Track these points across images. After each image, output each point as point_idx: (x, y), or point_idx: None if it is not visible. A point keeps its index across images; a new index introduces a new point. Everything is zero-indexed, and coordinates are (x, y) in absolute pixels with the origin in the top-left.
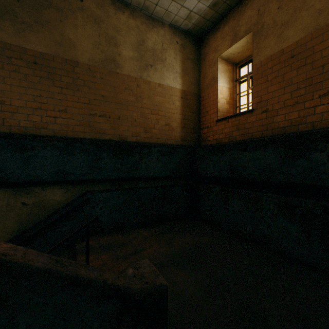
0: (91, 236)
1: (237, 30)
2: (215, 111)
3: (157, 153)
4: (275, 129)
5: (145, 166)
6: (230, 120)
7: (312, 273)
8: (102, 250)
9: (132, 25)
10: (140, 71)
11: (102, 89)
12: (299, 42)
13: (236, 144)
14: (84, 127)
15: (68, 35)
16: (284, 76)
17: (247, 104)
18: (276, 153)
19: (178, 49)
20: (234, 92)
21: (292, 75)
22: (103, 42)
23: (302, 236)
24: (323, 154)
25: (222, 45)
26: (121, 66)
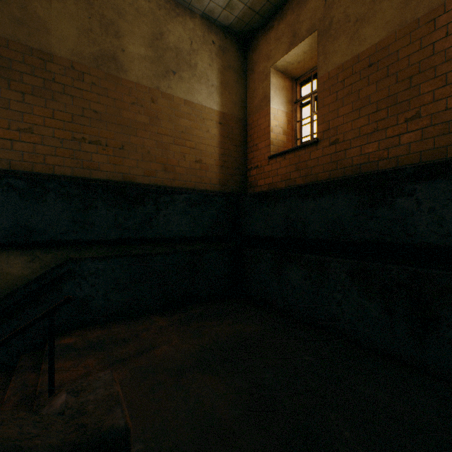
0: (75, 330)
1: (296, 29)
2: (267, 144)
3: (182, 203)
4: (348, 168)
5: (164, 221)
6: (287, 156)
7: (397, 369)
8: (88, 351)
9: (144, 9)
10: (156, 79)
11: (95, 100)
12: (380, 45)
13: (295, 189)
14: (63, 159)
15: (35, 9)
16: (359, 93)
17: (310, 135)
18: (349, 201)
19: (214, 52)
20: (293, 118)
21: (370, 92)
22: (95, 29)
23: (383, 316)
24: (411, 199)
25: (277, 50)
26: (125, 68)
